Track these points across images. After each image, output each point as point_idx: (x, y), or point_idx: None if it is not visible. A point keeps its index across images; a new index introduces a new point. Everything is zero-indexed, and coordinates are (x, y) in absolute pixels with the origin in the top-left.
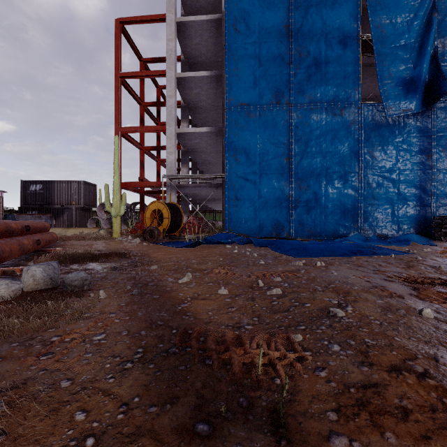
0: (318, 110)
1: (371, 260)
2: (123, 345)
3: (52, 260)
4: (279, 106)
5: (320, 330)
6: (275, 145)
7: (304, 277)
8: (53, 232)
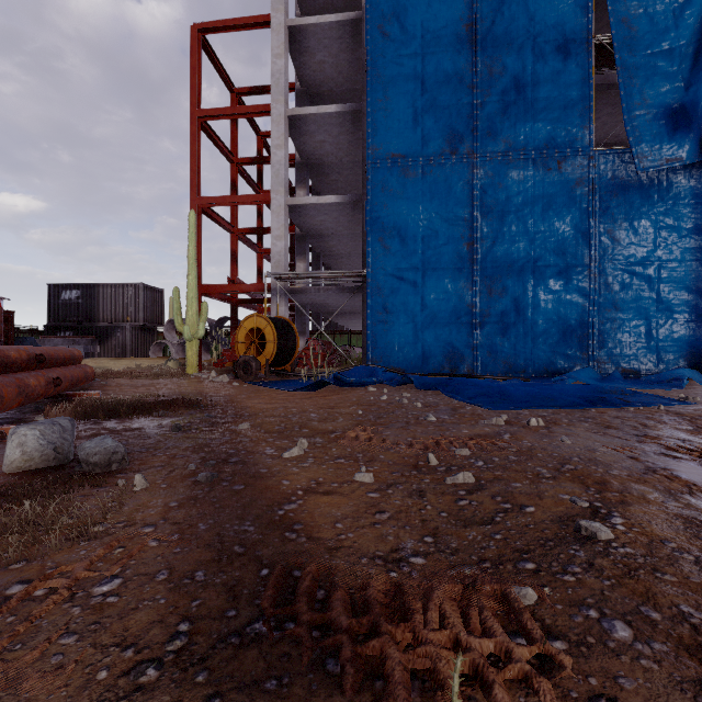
0: (520, 162)
1: (625, 416)
2: (152, 611)
3: (73, 412)
4: (456, 158)
5: (570, 574)
6: (449, 222)
7: (511, 449)
8: (87, 366)
